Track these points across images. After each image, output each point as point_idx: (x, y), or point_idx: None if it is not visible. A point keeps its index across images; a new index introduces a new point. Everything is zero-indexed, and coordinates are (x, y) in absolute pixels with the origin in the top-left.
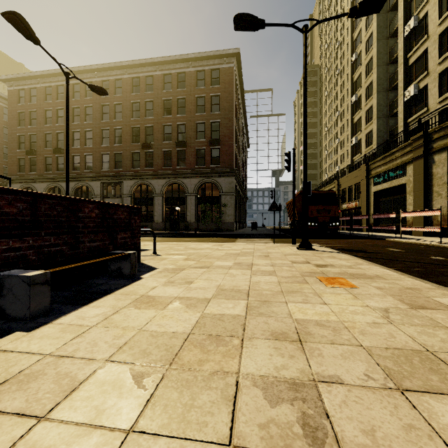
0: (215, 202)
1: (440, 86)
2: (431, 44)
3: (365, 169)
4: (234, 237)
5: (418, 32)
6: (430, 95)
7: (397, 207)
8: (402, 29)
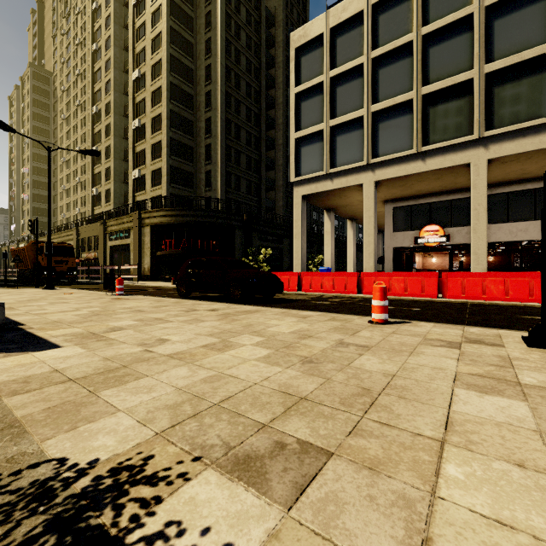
0: None
1: (152, 180)
2: (148, 148)
3: (103, 225)
4: None
5: (141, 132)
6: (147, 183)
7: (126, 260)
8: (131, 121)
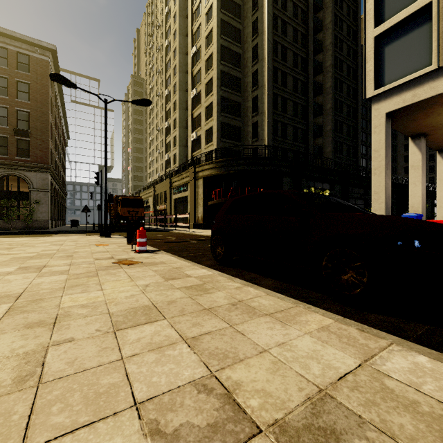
0: (23, 198)
1: (206, 139)
2: (202, 111)
3: (169, 182)
4: (50, 234)
5: (198, 99)
6: (202, 142)
7: (185, 210)
8: (190, 92)
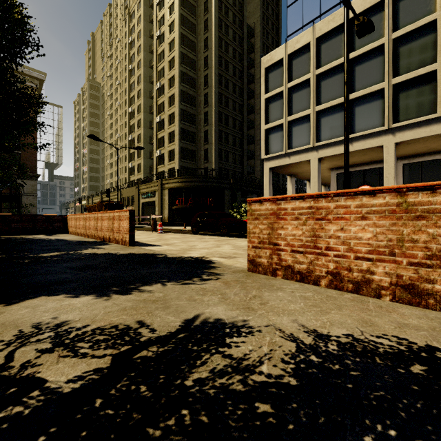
0: (14, 201)
1: (169, 157)
2: (166, 135)
3: (137, 189)
4: None
5: (161, 124)
6: (166, 159)
7: (152, 212)
8: (155, 117)
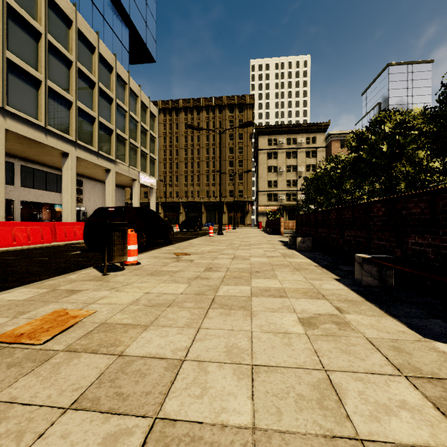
0: None
1: None
2: None
3: None
4: None
5: None
6: None
7: None
8: None
